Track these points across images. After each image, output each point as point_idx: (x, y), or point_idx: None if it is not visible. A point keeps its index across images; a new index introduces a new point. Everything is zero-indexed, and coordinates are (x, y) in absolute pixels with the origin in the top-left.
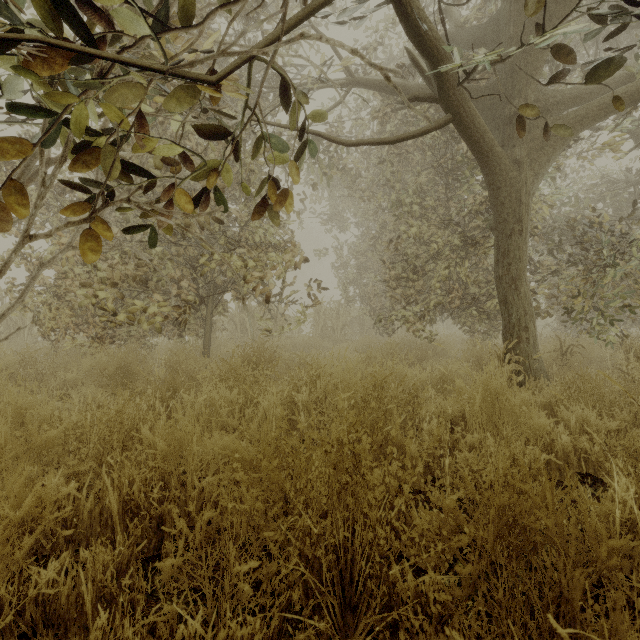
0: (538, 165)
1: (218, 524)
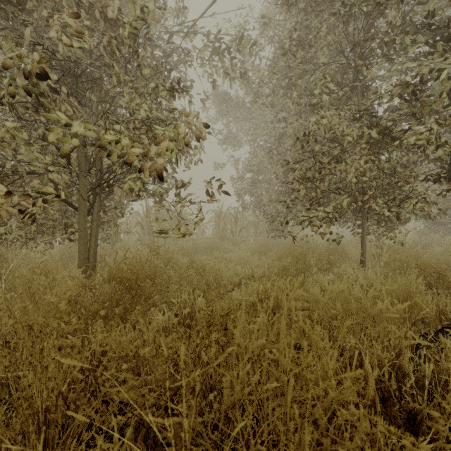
0: None
1: None
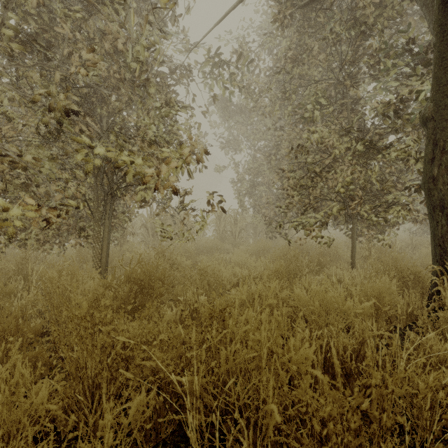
0: None
1: None
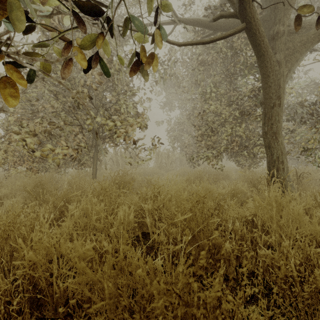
0: (290, 64)
1: (79, 316)
